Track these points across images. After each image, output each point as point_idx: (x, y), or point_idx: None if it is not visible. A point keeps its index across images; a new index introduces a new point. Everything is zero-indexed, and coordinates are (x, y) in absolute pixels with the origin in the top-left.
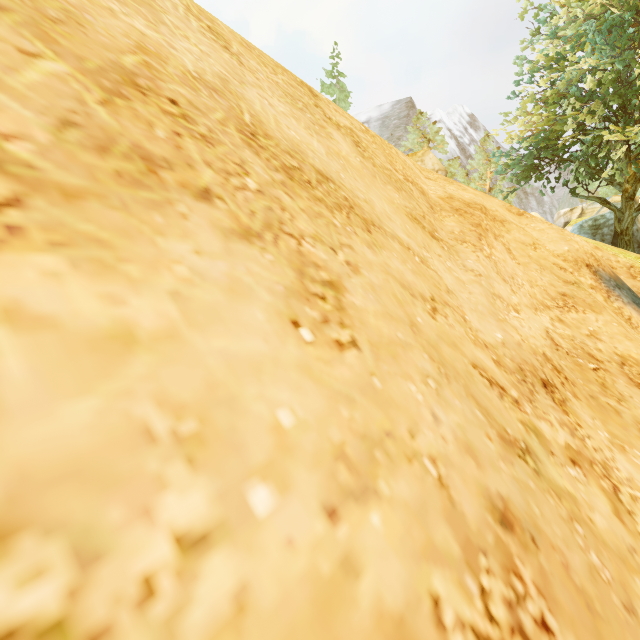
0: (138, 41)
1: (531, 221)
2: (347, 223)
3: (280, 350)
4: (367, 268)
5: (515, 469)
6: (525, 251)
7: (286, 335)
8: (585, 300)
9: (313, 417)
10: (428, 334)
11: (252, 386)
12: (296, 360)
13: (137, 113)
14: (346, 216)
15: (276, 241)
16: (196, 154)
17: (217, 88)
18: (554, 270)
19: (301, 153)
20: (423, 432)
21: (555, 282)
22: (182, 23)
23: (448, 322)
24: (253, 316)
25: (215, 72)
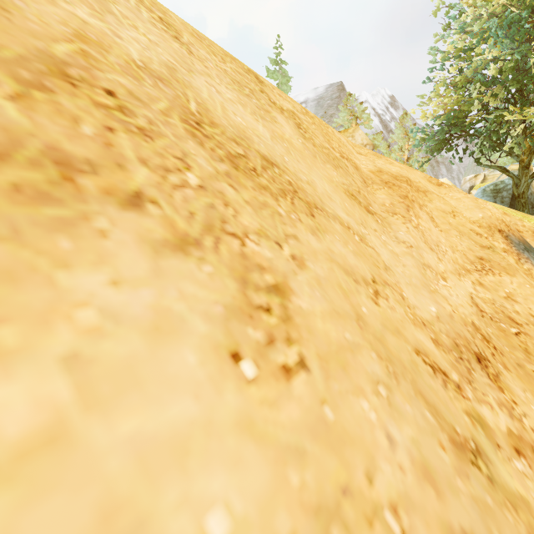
0: (77, 29)
1: (449, 191)
2: (291, 210)
3: (215, 405)
4: (312, 259)
5: (471, 484)
6: (446, 219)
7: (223, 378)
8: (500, 263)
9: (255, 506)
10: (373, 325)
11: (172, 486)
12: (235, 414)
13: (60, 107)
14: (290, 202)
15: (217, 246)
16: (130, 151)
17: (163, 77)
18: (471, 236)
19: (247, 139)
20: (380, 468)
21: (473, 247)
22: (132, 13)
23: (389, 305)
24: (182, 362)
25: (162, 61)
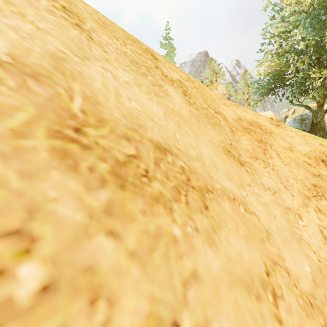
0: None
1: (285, 130)
2: (187, 216)
3: None
4: (216, 307)
5: None
6: (286, 153)
7: None
8: None
9: None
10: None
11: None
12: None
13: None
14: (185, 202)
15: None
16: None
17: (41, 71)
18: (305, 166)
19: (140, 128)
20: None
21: (307, 175)
22: (23, 0)
23: (286, 305)
24: None
25: (48, 50)
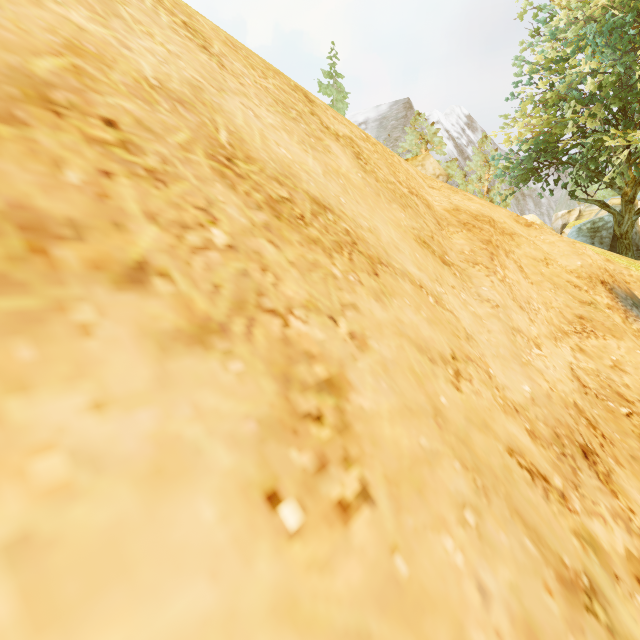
0: (70, 38)
1: (540, 233)
2: (349, 269)
3: (241, 585)
4: (376, 335)
5: None
6: (537, 268)
7: (255, 537)
8: (604, 323)
9: None
10: (455, 421)
11: None
12: (270, 595)
13: (35, 146)
14: (348, 258)
15: (250, 330)
16: (133, 203)
17: (185, 99)
18: (568, 289)
19: (293, 177)
20: None
21: (570, 303)
22: (147, 17)
23: (474, 388)
24: (194, 520)
25: (185, 78)
